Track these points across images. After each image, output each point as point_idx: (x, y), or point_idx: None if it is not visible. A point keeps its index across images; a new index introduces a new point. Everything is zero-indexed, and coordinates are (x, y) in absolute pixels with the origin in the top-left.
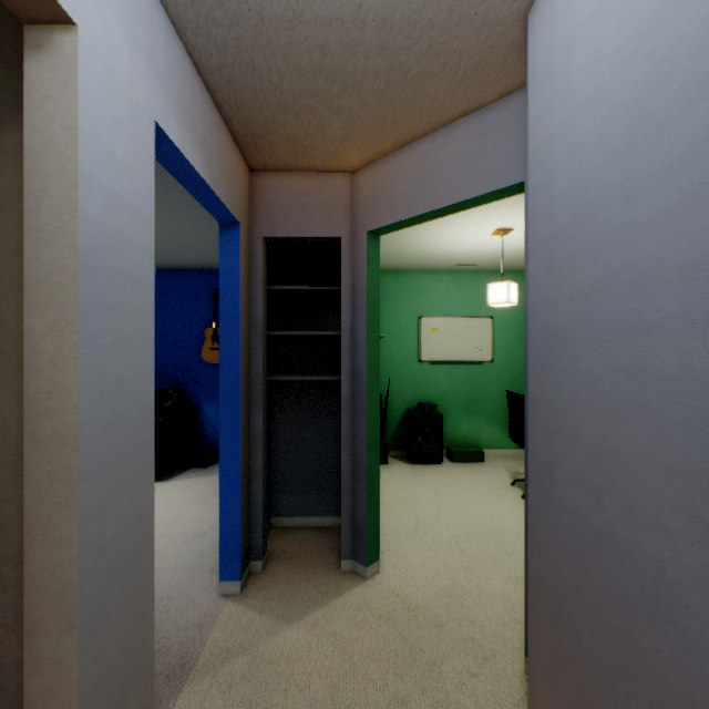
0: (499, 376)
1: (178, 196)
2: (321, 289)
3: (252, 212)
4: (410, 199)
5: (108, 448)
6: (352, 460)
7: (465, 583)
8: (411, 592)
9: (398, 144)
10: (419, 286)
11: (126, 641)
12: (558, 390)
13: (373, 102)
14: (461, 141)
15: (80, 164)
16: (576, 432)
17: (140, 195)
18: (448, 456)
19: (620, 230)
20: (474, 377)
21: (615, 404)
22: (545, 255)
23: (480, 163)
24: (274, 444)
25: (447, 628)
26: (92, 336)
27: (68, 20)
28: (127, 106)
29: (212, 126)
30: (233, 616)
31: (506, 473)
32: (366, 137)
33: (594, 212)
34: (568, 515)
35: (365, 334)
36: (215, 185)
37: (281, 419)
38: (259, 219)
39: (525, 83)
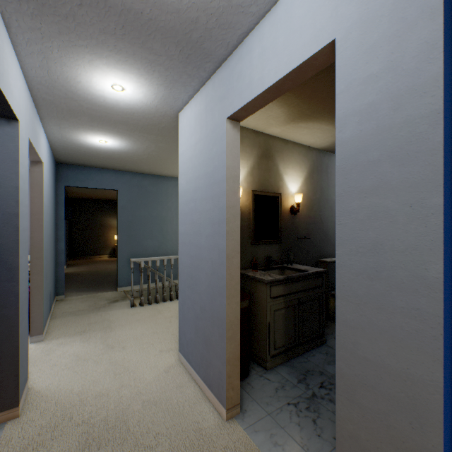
0: None
1: None
2: None
3: None
4: None
5: (361, 290)
6: None
7: None
8: None
9: None
10: None
11: None
12: None
13: None
14: None
15: (337, 115)
16: None
17: (408, 73)
18: None
19: None
20: None
21: None
22: None
23: None
24: None
25: None
26: (346, 213)
27: (334, 42)
28: (387, 17)
29: None
30: None
31: None
32: None
33: None
34: None
35: None
36: None
37: None
38: None
39: None
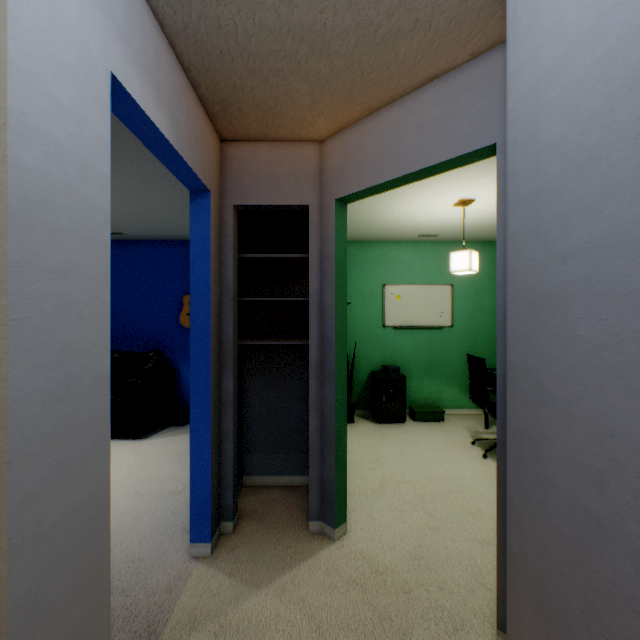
0: (458, 340)
1: (153, 167)
2: (291, 257)
3: (222, 181)
4: (378, 166)
5: (49, 423)
6: (321, 423)
7: (432, 545)
8: (379, 554)
9: (366, 111)
10: (383, 256)
11: (74, 633)
12: (546, 359)
13: (342, 65)
14: (430, 105)
15: (10, 103)
16: (570, 407)
17: (92, 148)
18: (410, 416)
19: (633, 176)
20: (435, 341)
21: (625, 378)
22: (529, 213)
23: (450, 126)
24: (245, 406)
25: (415, 595)
26: (28, 299)
27: None
28: (76, 50)
29: (179, 90)
30: (202, 580)
31: (466, 432)
32: (334, 104)
33: (594, 158)
34: (559, 498)
35: (333, 299)
36: (182, 150)
37: (253, 382)
38: (230, 188)
39: (498, 42)
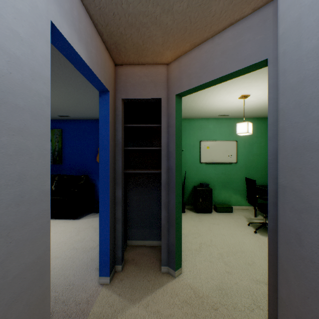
0: (240, 170)
1: (81, 81)
2: (152, 126)
3: (116, 86)
4: (199, 75)
5: (10, 219)
6: (167, 214)
7: (228, 282)
8: (199, 286)
9: (192, 46)
10: (200, 126)
11: None
12: (307, 183)
13: (179, 18)
14: (228, 40)
15: None
16: None
17: (38, 62)
18: (214, 209)
19: None
20: (227, 170)
21: None
22: (294, 94)
23: (240, 51)
24: (128, 204)
25: (220, 311)
26: None
27: None
28: (28, 5)
29: (91, 35)
30: (104, 297)
31: (244, 219)
32: (175, 42)
33: None
34: (317, 270)
35: (174, 148)
36: (93, 68)
37: (132, 191)
38: (120, 90)
39: (269, 0)
